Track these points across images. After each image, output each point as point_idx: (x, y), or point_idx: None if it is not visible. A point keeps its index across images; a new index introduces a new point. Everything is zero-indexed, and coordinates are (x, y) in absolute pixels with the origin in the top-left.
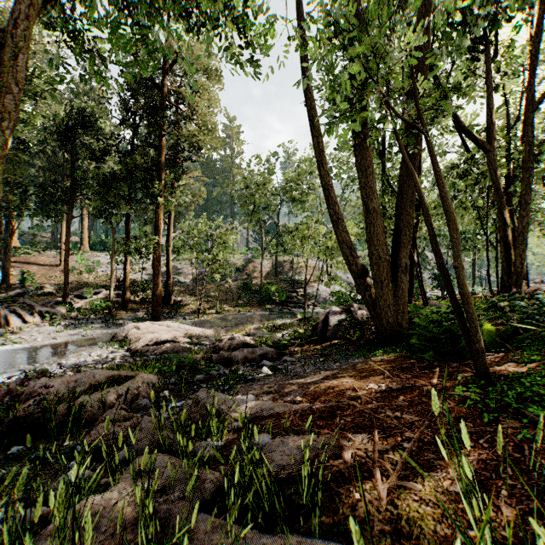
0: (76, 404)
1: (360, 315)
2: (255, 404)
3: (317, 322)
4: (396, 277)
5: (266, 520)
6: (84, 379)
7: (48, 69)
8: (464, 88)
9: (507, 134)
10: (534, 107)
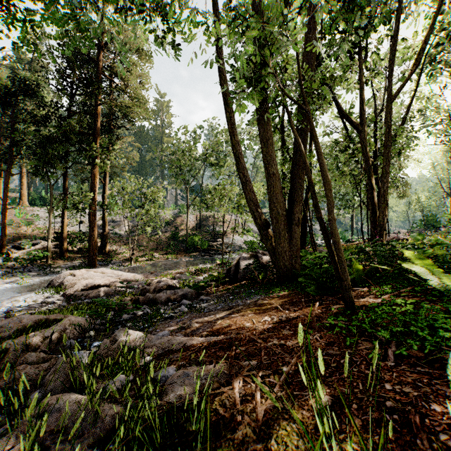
0: None
1: (265, 260)
2: (167, 340)
3: (230, 266)
4: (291, 228)
5: (157, 450)
6: (11, 324)
7: None
8: (339, 79)
9: (375, 120)
10: (392, 100)
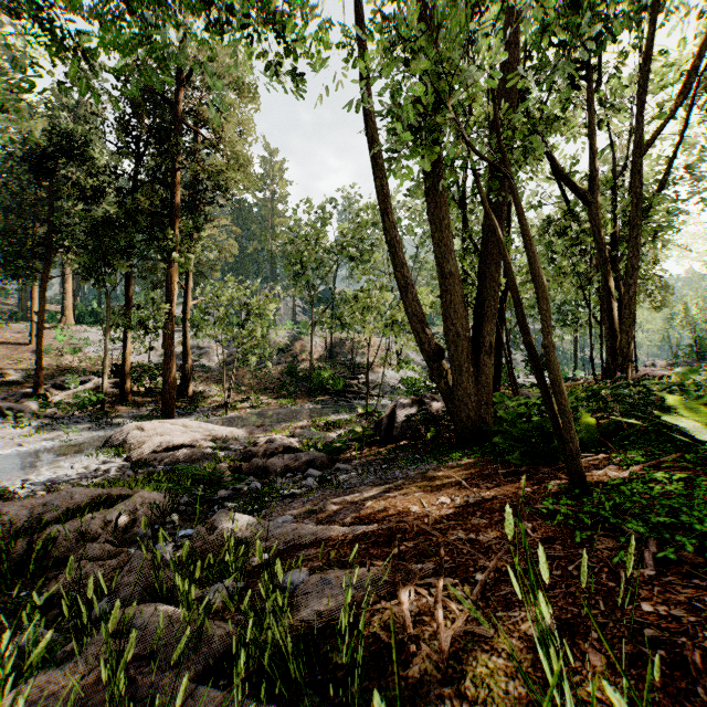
0: (43, 536)
1: (435, 408)
2: (292, 529)
3: (381, 417)
4: (478, 359)
5: (291, 689)
6: (58, 501)
7: (13, 71)
8: (558, 123)
9: (614, 184)
10: (643, 152)
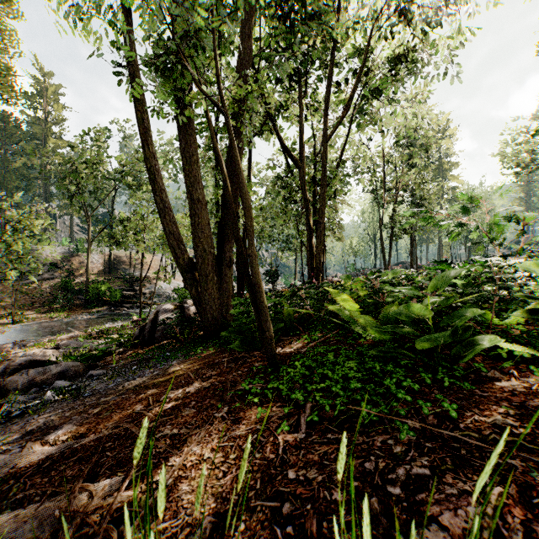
0: None
1: (193, 311)
2: None
3: (146, 322)
4: (221, 270)
5: None
6: None
7: None
8: (269, 91)
9: (315, 160)
10: (327, 138)
